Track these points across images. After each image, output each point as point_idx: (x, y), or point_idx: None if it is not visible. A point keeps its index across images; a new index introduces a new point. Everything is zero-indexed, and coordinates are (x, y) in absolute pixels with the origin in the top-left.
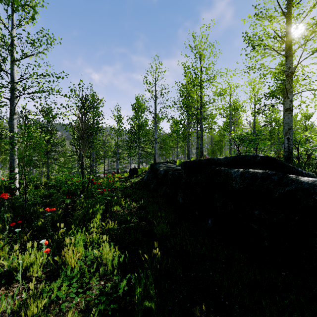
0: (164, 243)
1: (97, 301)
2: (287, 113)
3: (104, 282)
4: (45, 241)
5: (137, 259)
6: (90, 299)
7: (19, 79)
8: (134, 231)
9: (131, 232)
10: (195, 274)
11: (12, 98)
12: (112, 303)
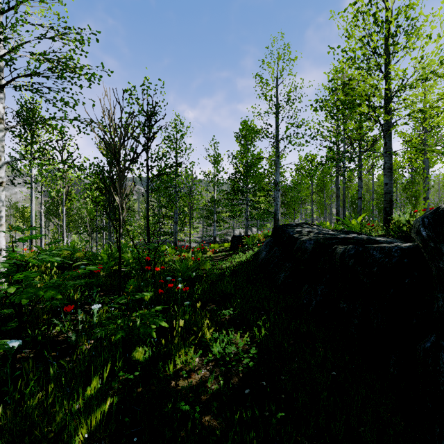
0: None
1: None
2: None
3: None
4: None
5: None
6: None
7: None
8: None
9: None
10: None
11: None
12: None
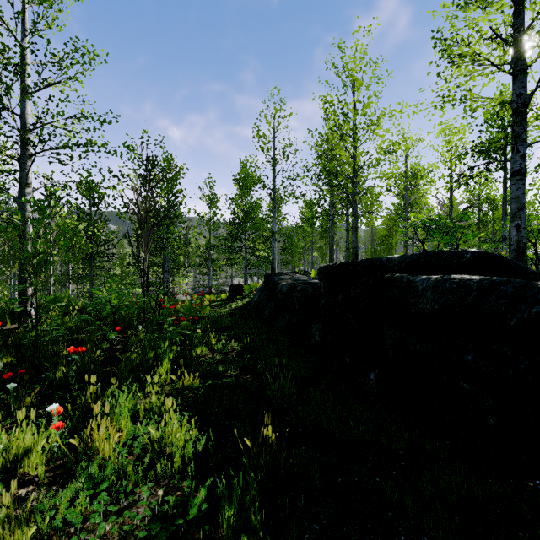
0: (285, 417)
1: (143, 534)
2: (516, 180)
3: (163, 491)
4: (58, 408)
5: (233, 445)
6: (130, 528)
7: (34, 124)
8: (230, 392)
9: (223, 394)
10: (345, 480)
11: (23, 158)
12: (175, 538)
